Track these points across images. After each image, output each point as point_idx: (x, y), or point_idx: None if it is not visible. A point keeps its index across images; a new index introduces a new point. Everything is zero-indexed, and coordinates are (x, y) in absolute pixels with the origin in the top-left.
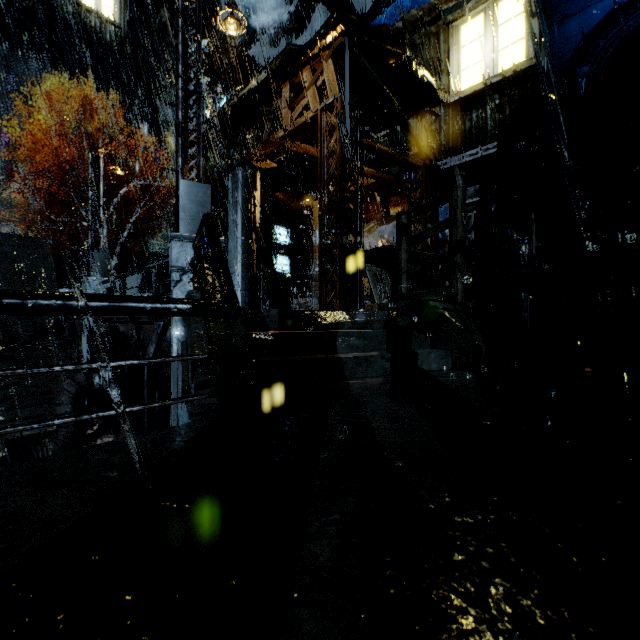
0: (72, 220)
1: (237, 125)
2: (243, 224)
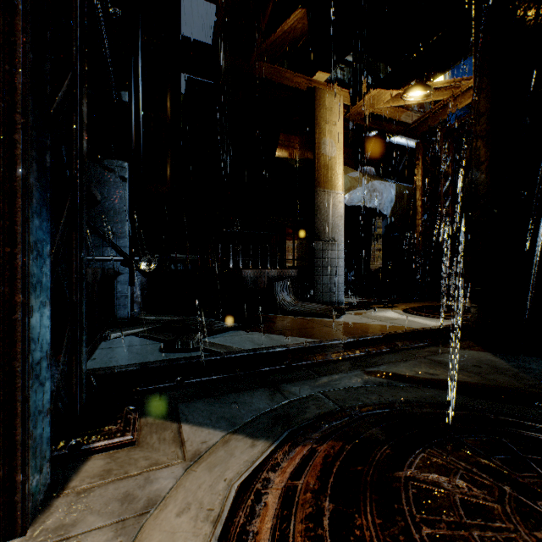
0: None
1: None
2: None
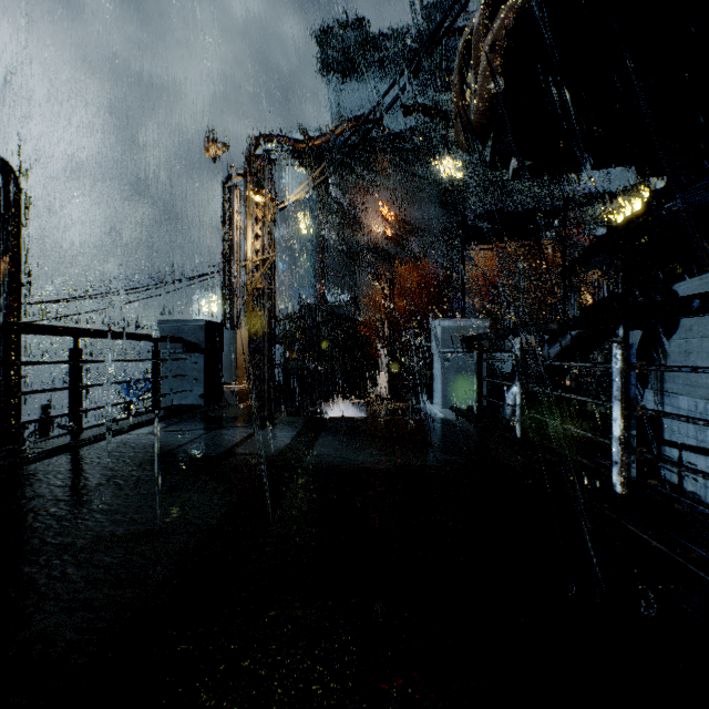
0: (502, 310)
1: None
2: None
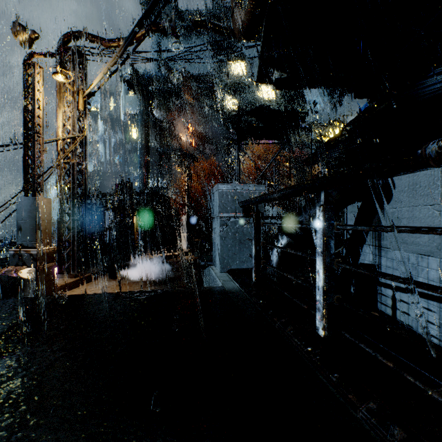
0: None
1: (303, 167)
2: (305, 202)
